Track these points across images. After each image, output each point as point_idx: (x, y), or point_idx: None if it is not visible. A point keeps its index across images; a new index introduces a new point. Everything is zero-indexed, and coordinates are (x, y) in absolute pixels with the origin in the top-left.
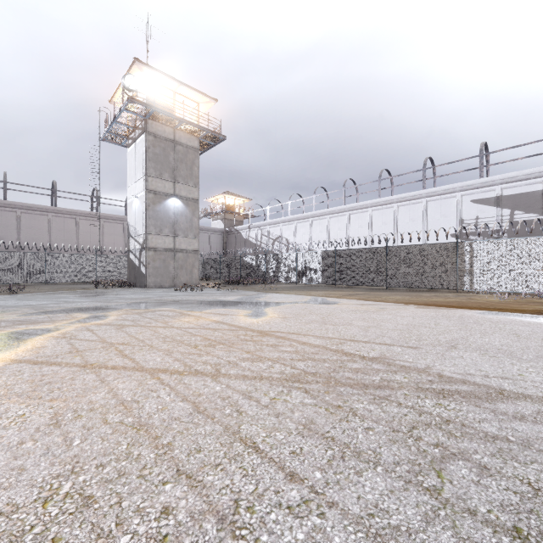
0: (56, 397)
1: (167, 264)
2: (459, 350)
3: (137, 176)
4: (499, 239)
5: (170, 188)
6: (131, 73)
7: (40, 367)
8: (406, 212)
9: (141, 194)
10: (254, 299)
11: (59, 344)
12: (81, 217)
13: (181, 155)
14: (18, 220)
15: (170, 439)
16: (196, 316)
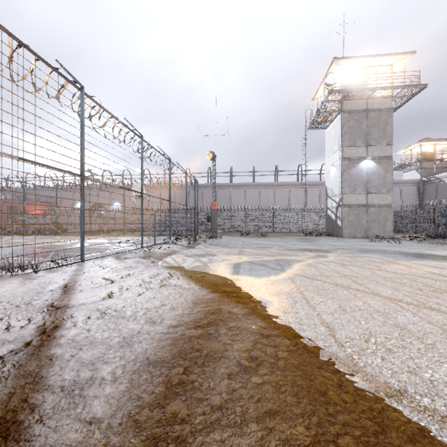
0: (333, 297)
1: (360, 218)
2: None
3: (334, 149)
4: None
5: (363, 152)
6: (329, 71)
7: (311, 280)
8: None
9: (337, 163)
10: None
11: (311, 270)
12: (291, 186)
13: (374, 120)
14: (259, 193)
15: (432, 342)
16: (405, 265)
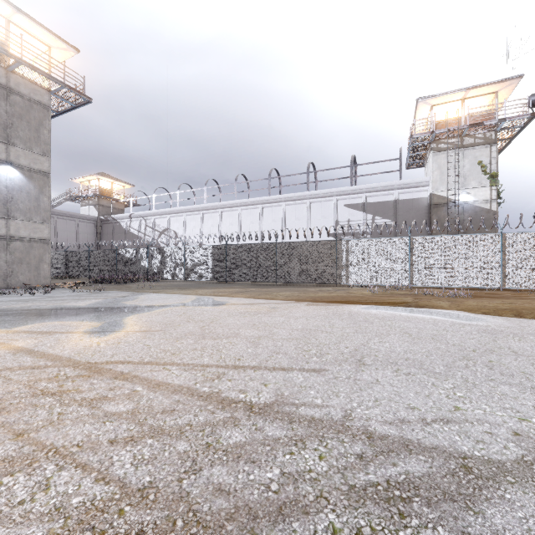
0: None
1: None
2: (370, 368)
3: None
4: (368, 239)
5: (0, 152)
6: None
7: None
8: (293, 211)
9: None
10: (118, 303)
11: None
12: None
13: (20, 109)
14: None
15: None
16: None
